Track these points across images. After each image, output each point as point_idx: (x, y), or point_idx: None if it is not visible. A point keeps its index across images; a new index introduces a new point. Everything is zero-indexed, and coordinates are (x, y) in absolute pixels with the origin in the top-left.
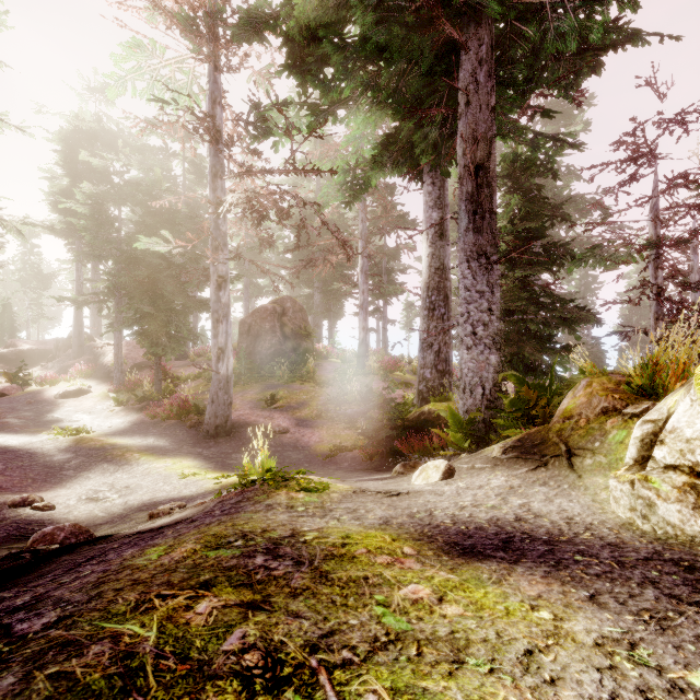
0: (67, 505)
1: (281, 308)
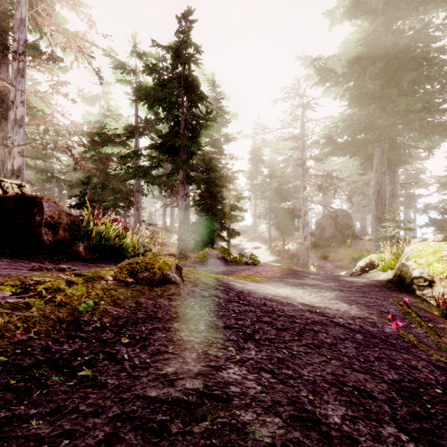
0: None
1: (335, 215)
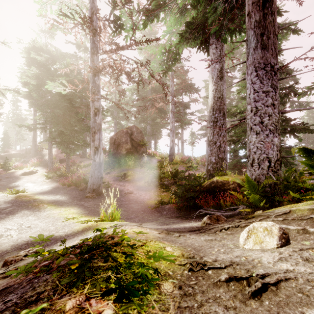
0: None
1: (130, 131)
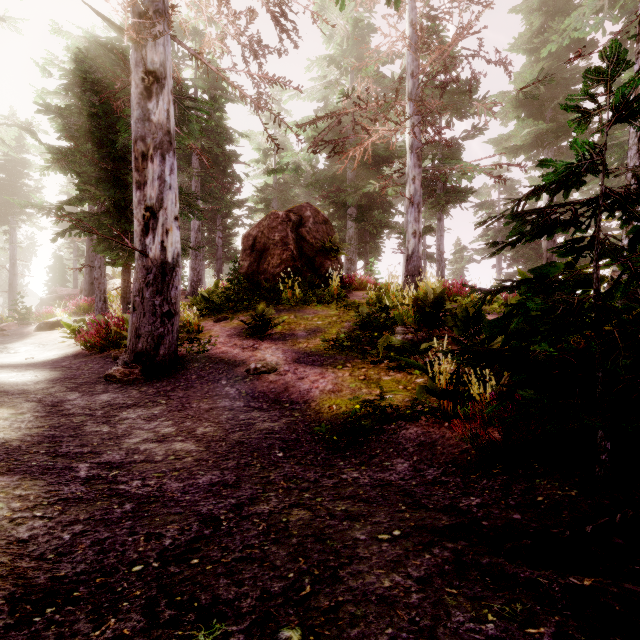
0: None
1: (297, 217)
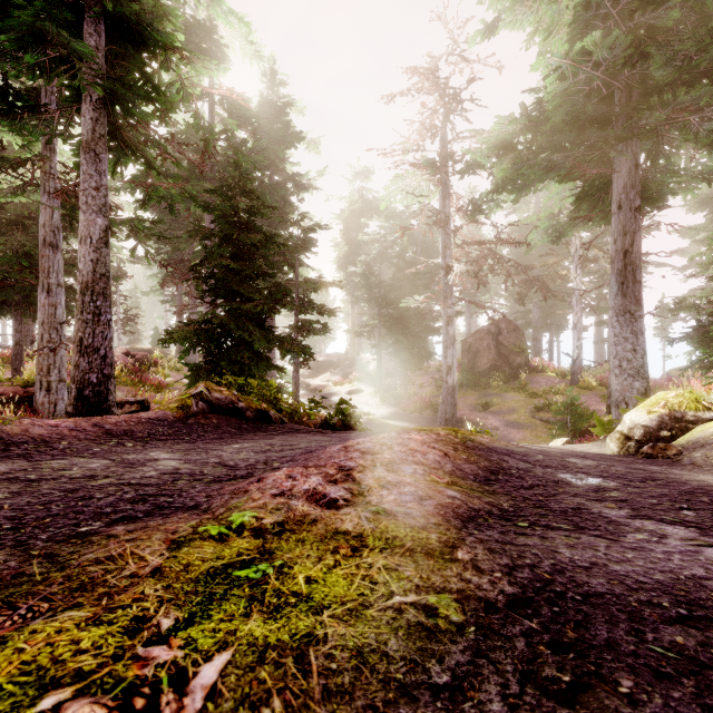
0: None
1: (497, 329)
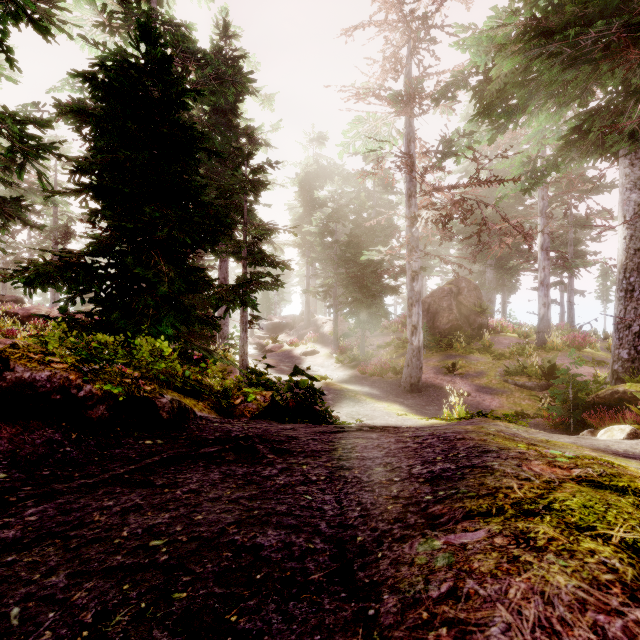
0: (343, 419)
1: (456, 289)
